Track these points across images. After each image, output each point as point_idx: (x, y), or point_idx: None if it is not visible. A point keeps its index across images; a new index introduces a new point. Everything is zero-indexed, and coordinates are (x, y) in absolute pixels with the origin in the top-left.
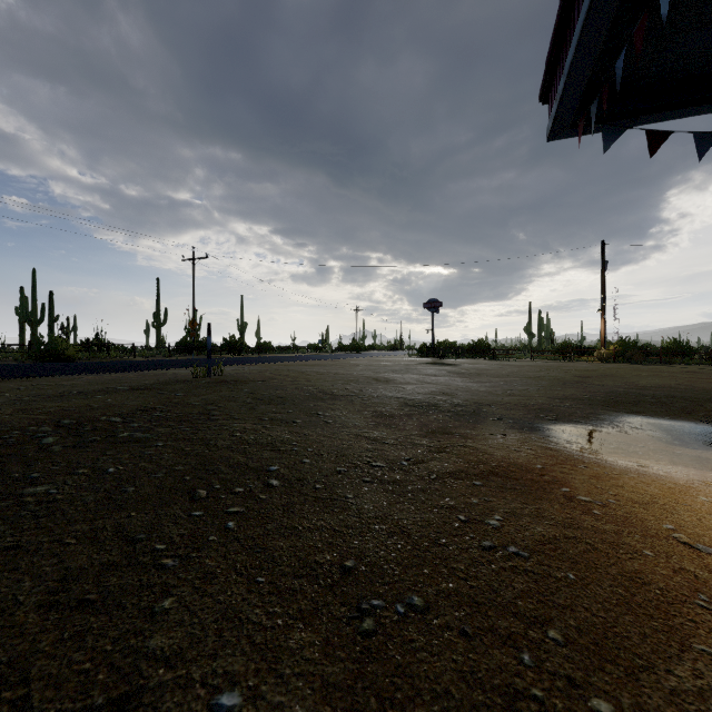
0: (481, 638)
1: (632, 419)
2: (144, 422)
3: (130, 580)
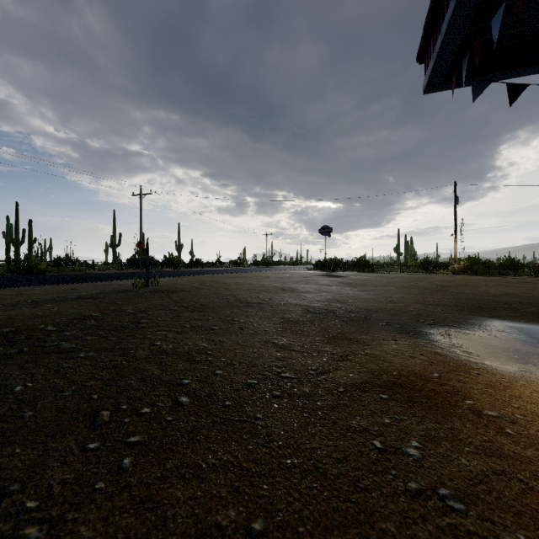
0: None
1: (496, 323)
2: (76, 330)
3: None
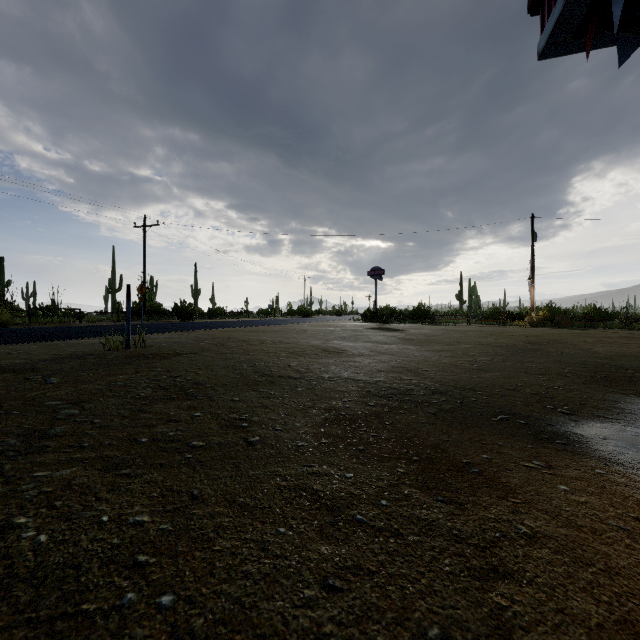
0: None
1: None
2: None
3: None
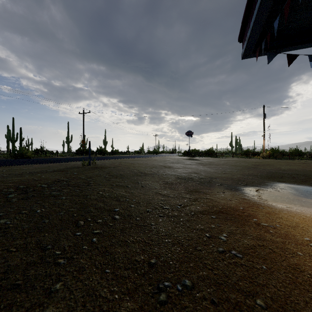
0: (222, 304)
1: (280, 185)
2: (57, 186)
3: (40, 271)
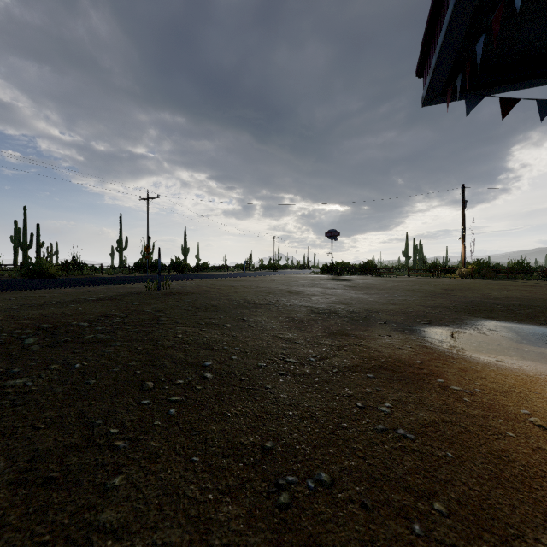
0: (378, 510)
1: (488, 323)
2: (106, 326)
3: (88, 459)
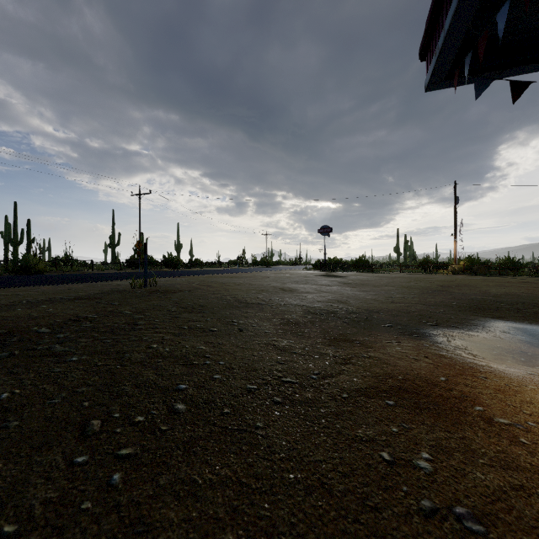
0: None
1: (499, 324)
2: (70, 332)
3: None
